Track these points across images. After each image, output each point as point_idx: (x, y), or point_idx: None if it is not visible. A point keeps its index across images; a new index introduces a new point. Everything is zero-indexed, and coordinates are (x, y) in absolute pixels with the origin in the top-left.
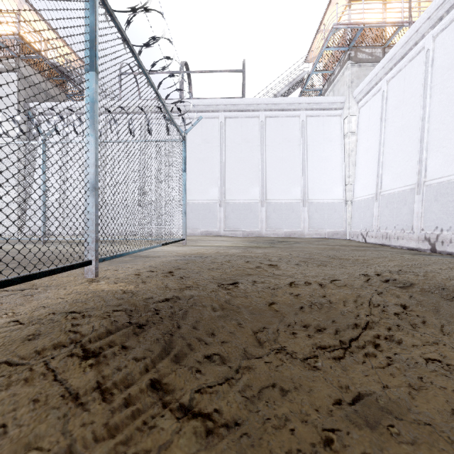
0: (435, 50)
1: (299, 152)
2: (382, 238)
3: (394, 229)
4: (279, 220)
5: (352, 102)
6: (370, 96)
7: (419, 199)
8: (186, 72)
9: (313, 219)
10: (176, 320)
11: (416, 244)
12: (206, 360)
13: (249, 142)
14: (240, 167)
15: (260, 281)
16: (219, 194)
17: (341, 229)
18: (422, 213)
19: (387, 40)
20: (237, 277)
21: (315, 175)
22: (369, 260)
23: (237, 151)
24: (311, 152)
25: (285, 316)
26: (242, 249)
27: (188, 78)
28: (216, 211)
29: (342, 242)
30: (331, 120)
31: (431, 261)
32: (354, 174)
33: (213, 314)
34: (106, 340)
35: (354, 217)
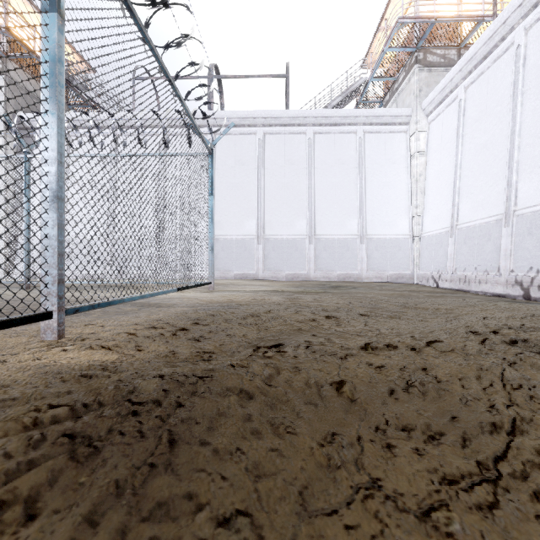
0: (528, 45)
1: (355, 177)
2: (459, 282)
3: (474, 271)
4: (330, 260)
5: (420, 115)
6: (443, 107)
7: (508, 233)
8: (216, 76)
9: (372, 259)
10: (169, 427)
11: (504, 289)
12: (221, 533)
13: (294, 164)
14: (282, 195)
15: (317, 343)
16: (257, 227)
17: (407, 271)
18: (511, 250)
19: (464, 39)
20: (281, 335)
21: (375, 205)
22: (454, 310)
23: (280, 175)
24: (369, 177)
25: (367, 409)
26: (286, 295)
27: (219, 85)
28: (253, 249)
29: (410, 288)
30: (395, 137)
31: (539, 311)
32: (423, 204)
33: (240, 410)
34: None
35: (423, 256)
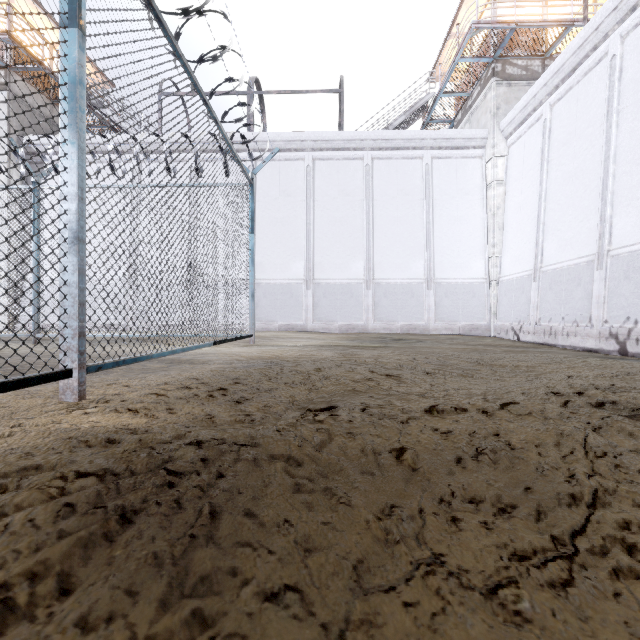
0: (625, 55)
1: (421, 210)
2: (544, 335)
3: (561, 321)
4: (392, 308)
5: (498, 137)
6: (525, 128)
7: (601, 277)
8: (258, 92)
9: (441, 307)
10: (210, 497)
11: (597, 343)
12: (268, 609)
13: (349, 195)
14: (335, 232)
15: (375, 405)
16: (305, 270)
17: (482, 322)
18: (605, 297)
19: (549, 48)
20: (334, 397)
21: (444, 243)
22: (537, 367)
23: (332, 208)
24: (438, 210)
25: (431, 479)
26: (339, 350)
27: (260, 102)
28: (301, 296)
29: (485, 341)
30: (468, 163)
31: (636, 368)
32: (501, 242)
33: (288, 480)
34: (24, 564)
35: (501, 304)
